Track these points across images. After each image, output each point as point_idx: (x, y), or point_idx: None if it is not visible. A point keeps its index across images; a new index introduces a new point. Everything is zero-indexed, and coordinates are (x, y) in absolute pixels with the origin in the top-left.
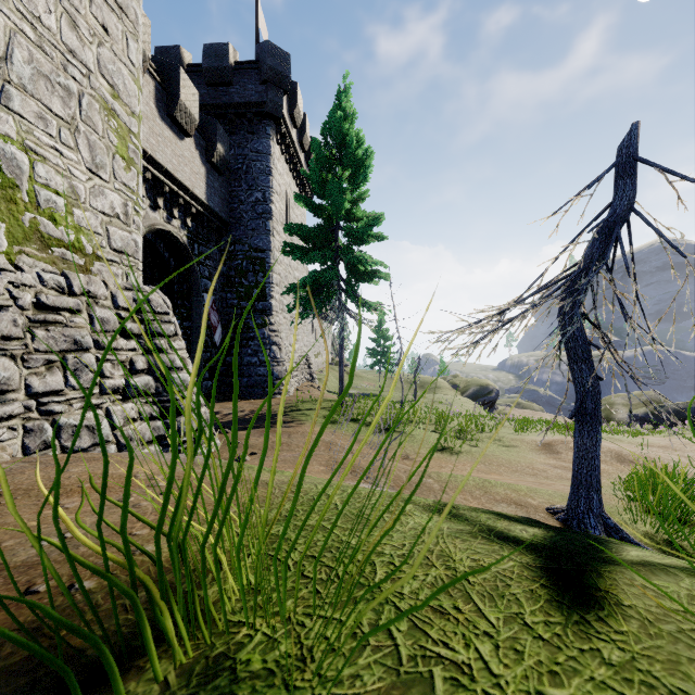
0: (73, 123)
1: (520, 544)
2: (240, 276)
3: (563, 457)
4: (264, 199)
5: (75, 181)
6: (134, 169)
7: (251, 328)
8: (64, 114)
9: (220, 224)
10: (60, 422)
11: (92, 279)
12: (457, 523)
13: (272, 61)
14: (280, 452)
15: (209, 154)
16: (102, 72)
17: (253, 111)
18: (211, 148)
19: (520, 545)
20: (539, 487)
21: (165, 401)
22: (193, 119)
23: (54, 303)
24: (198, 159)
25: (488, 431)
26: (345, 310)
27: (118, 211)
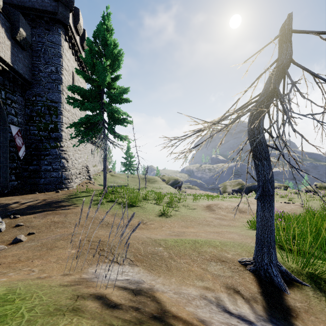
0: None
1: None
2: (40, 116)
3: (216, 212)
4: (56, 71)
5: None
6: None
7: (47, 148)
8: None
9: (24, 82)
10: None
11: None
12: None
13: None
14: (55, 229)
15: (13, 33)
16: None
17: (49, 16)
18: (15, 29)
19: None
20: (222, 238)
21: None
22: None
23: None
24: (3, 33)
25: (181, 201)
26: (107, 139)
27: None
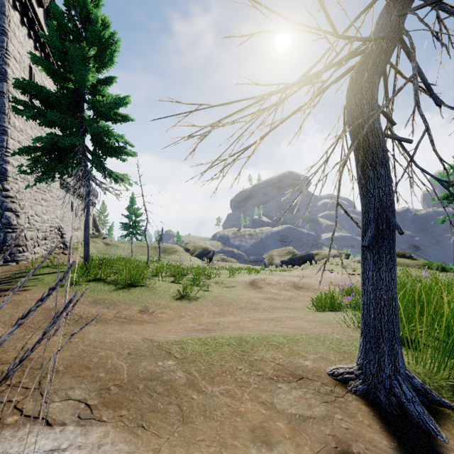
0: None
1: None
2: None
3: (265, 290)
4: None
5: None
6: None
7: None
8: None
9: None
10: None
11: None
12: None
13: None
14: None
15: None
16: None
17: None
18: None
19: None
20: (284, 329)
21: None
22: None
23: None
24: None
25: (213, 277)
26: (91, 178)
27: None
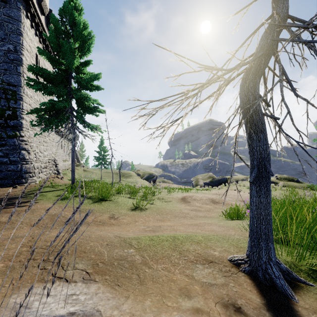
0: None
1: None
2: None
3: (192, 204)
4: (15, 50)
5: None
6: None
7: (3, 138)
8: None
9: None
10: None
11: None
12: None
13: None
14: None
15: None
16: None
17: None
18: None
19: None
20: (203, 231)
21: None
22: None
23: None
24: None
25: (156, 194)
26: (76, 128)
27: None
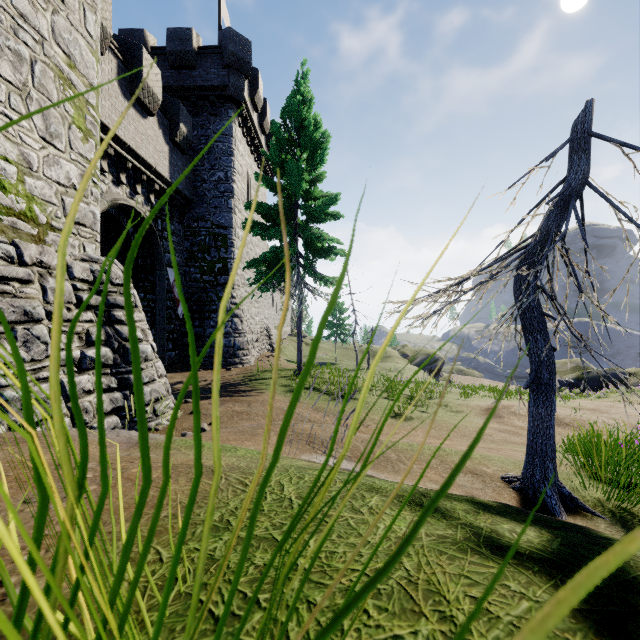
0: (24, 89)
1: (521, 561)
2: (203, 251)
3: (505, 421)
4: (226, 178)
5: (27, 149)
6: (91, 141)
7: (213, 301)
8: (14, 79)
9: (184, 201)
10: (7, 396)
11: (46, 249)
12: (435, 525)
13: (233, 47)
14: (240, 421)
15: (172, 134)
16: (57, 40)
17: (215, 94)
18: (174, 127)
19: (522, 563)
20: (490, 453)
21: (124, 372)
22: (156, 99)
23: (2, 273)
24: (161, 137)
25: (436, 397)
26: (304, 284)
27: (75, 181)
